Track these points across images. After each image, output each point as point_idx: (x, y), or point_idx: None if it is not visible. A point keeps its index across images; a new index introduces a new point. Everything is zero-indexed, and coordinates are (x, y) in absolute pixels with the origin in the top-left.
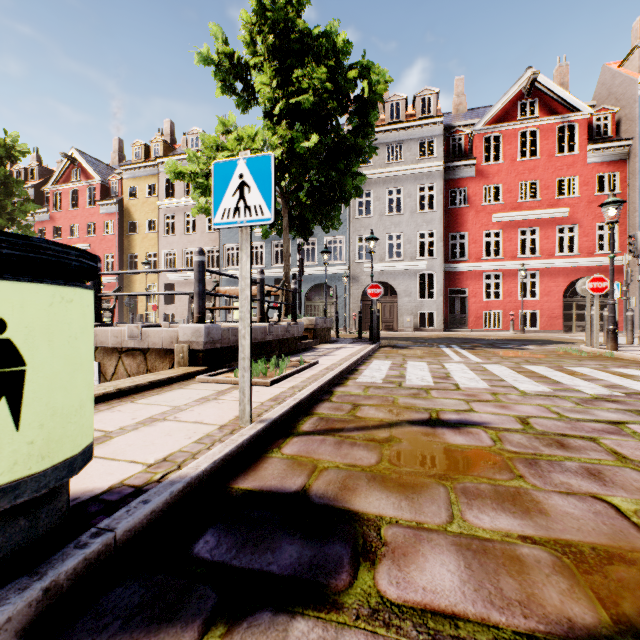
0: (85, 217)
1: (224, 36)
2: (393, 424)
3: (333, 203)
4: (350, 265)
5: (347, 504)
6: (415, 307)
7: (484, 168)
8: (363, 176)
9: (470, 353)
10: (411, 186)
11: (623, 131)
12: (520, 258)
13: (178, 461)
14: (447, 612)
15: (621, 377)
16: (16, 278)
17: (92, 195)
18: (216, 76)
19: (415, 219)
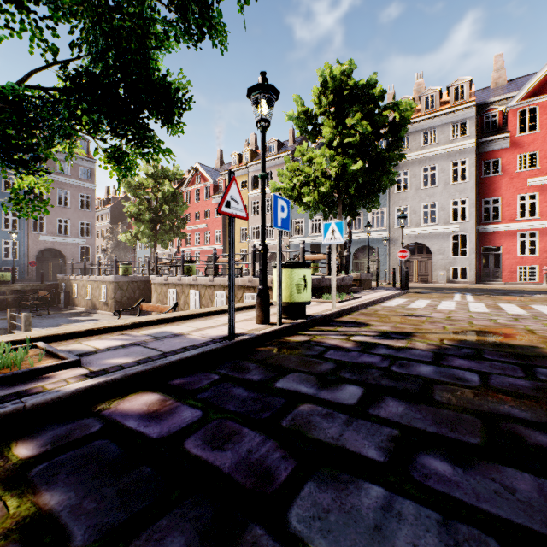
0: (203, 207)
1: (301, 100)
2: (389, 315)
3: (373, 193)
4: (390, 230)
5: (366, 323)
6: (448, 263)
7: (518, 139)
8: (396, 172)
9: (472, 297)
10: (444, 163)
11: None
12: None
13: (319, 313)
14: (383, 329)
15: None
16: (306, 268)
17: (207, 192)
18: (296, 125)
19: (448, 190)
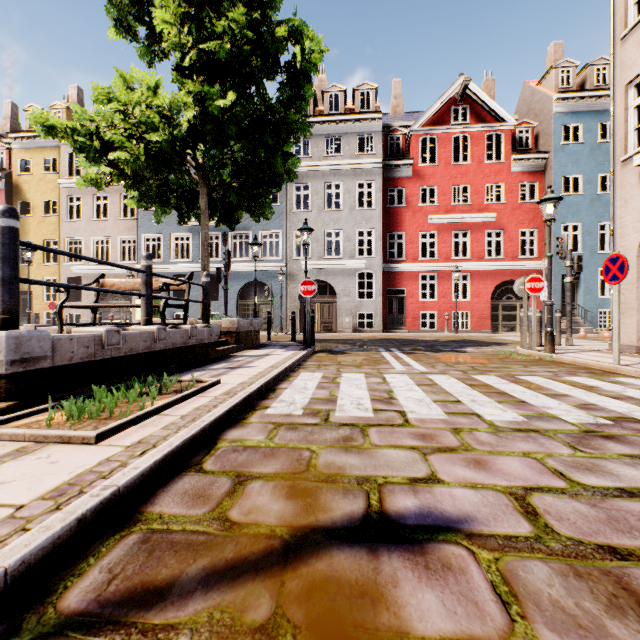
0: None
1: None
2: (293, 547)
3: (262, 187)
4: (287, 262)
5: None
6: (354, 307)
7: (421, 169)
8: (297, 159)
9: (412, 359)
10: (350, 182)
11: (541, 145)
12: (453, 260)
13: None
14: None
15: (584, 390)
16: None
17: None
18: (109, 12)
19: (354, 216)
